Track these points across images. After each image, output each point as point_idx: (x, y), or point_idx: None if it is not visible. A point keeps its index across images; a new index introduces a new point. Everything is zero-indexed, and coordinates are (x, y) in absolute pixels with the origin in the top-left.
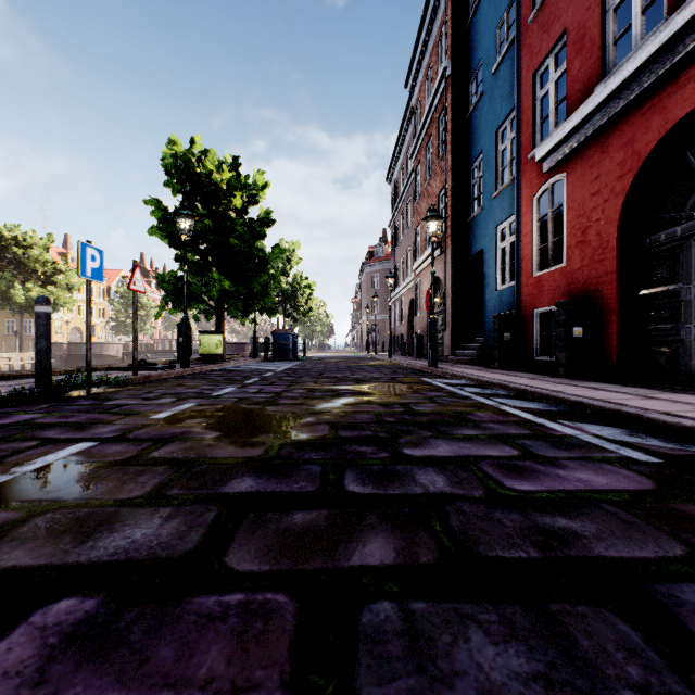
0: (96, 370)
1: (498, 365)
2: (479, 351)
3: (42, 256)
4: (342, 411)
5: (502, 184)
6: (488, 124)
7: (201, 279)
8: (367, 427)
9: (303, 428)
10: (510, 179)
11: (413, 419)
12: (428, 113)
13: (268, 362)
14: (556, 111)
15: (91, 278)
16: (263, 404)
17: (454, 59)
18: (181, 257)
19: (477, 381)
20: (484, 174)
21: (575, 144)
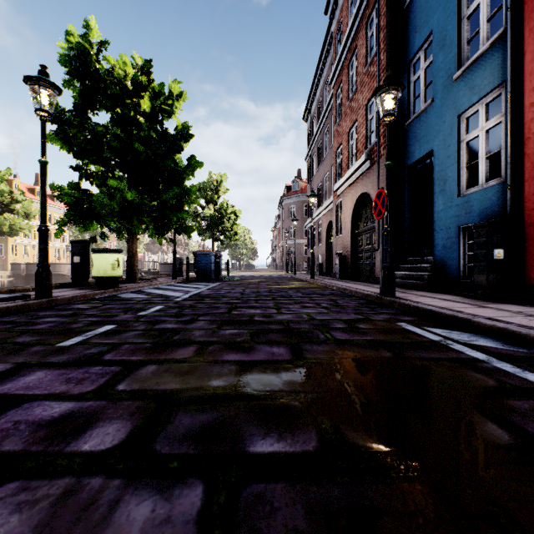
0: None
1: (485, 294)
2: (431, 273)
3: None
4: None
5: (467, 59)
6: None
7: None
8: None
9: None
10: (494, 38)
11: None
12: (353, 23)
13: (186, 283)
14: None
15: None
16: None
17: None
18: (79, 165)
19: None
20: (436, 57)
21: None
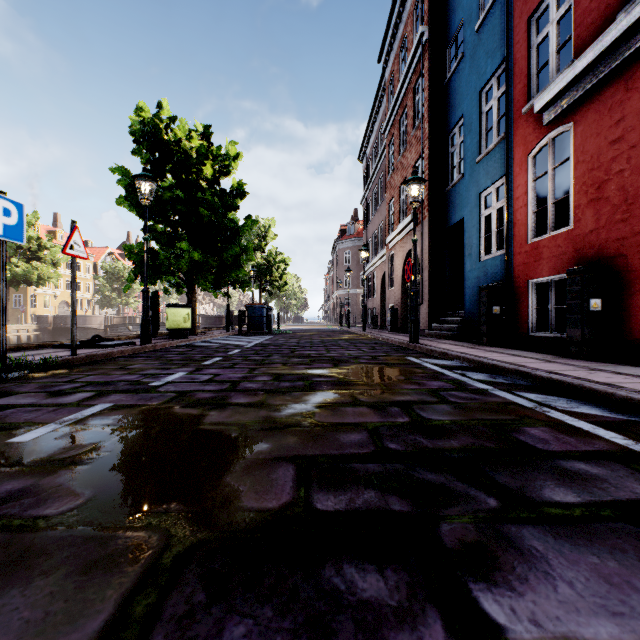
0: (42, 347)
1: (487, 341)
2: (460, 325)
3: (27, 233)
4: (317, 422)
5: (486, 147)
6: (470, 85)
7: (173, 252)
8: (363, 473)
9: (247, 477)
10: (498, 140)
11: (435, 447)
12: (403, 84)
13: (241, 335)
14: (558, 55)
15: (3, 237)
16: (205, 406)
17: (431, 23)
18: (149, 228)
19: (478, 363)
20: (466, 139)
21: (587, 86)
